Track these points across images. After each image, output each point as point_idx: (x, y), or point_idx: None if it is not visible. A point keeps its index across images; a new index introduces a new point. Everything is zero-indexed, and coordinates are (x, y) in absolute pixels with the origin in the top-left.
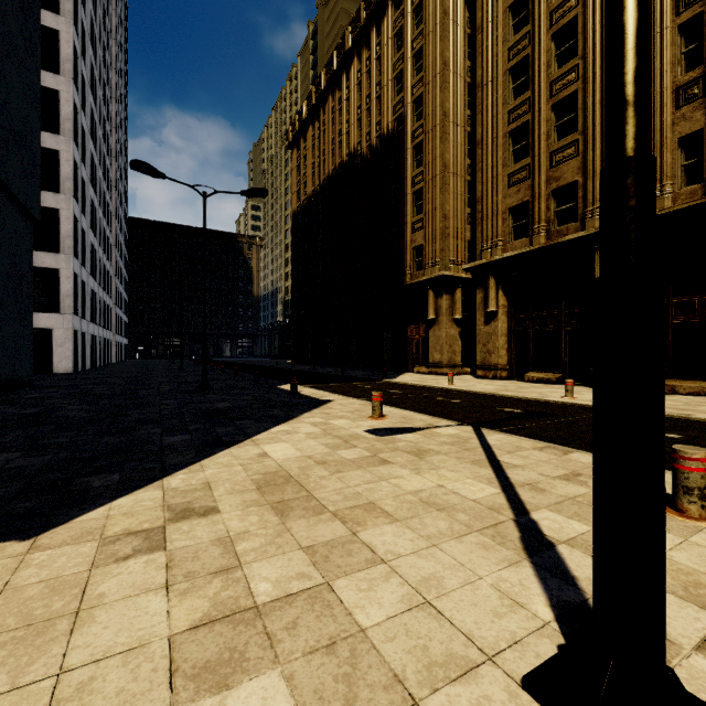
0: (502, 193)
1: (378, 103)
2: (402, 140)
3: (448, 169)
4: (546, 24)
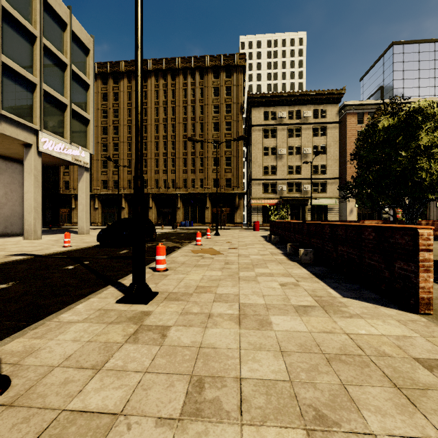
0: (100, 175)
1: None
2: None
3: None
4: (112, 139)
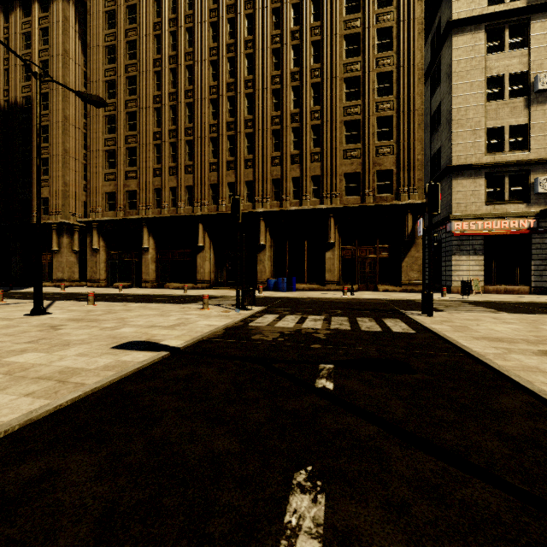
0: (102, 183)
1: (7, 74)
2: (30, 116)
3: (68, 153)
4: (124, 105)
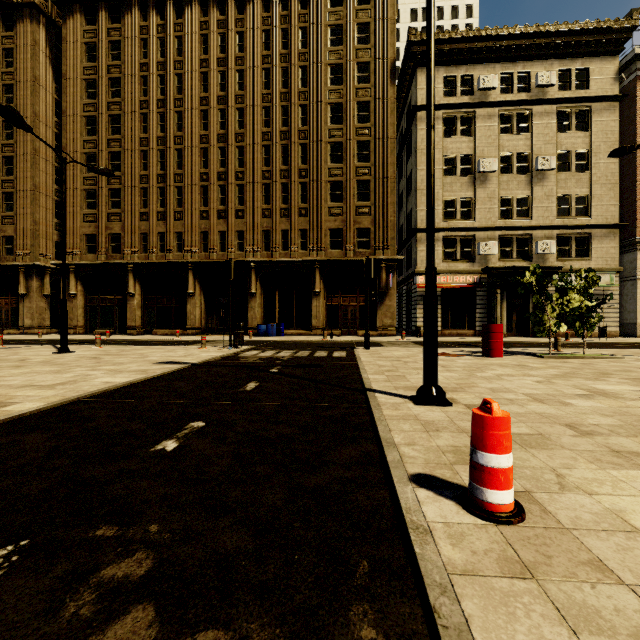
0: (80, 224)
1: None
2: None
3: (39, 189)
4: (106, 144)
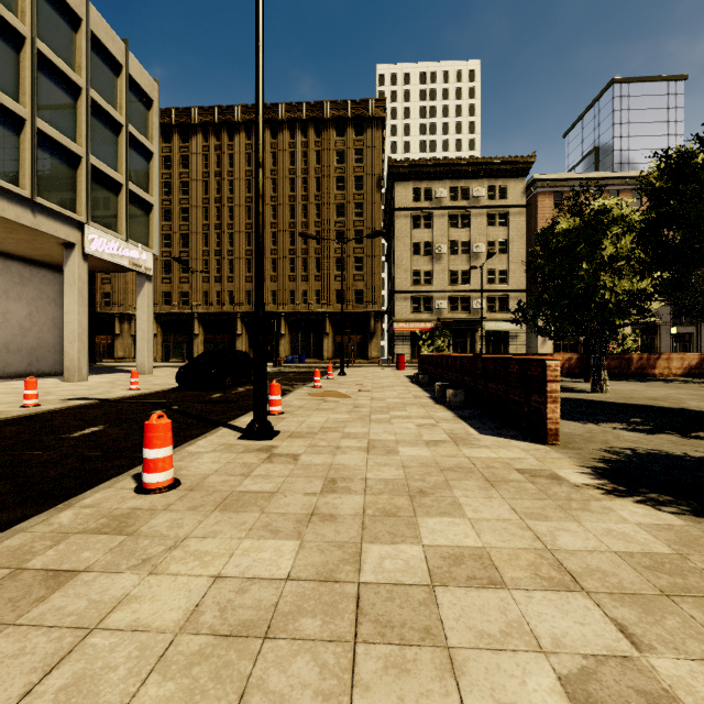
0: (159, 284)
1: None
2: None
3: None
4: (178, 228)
